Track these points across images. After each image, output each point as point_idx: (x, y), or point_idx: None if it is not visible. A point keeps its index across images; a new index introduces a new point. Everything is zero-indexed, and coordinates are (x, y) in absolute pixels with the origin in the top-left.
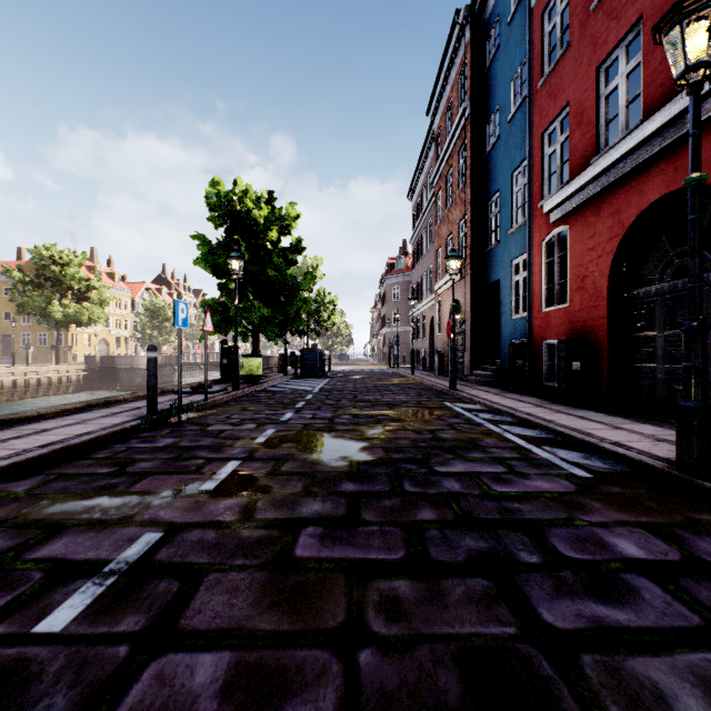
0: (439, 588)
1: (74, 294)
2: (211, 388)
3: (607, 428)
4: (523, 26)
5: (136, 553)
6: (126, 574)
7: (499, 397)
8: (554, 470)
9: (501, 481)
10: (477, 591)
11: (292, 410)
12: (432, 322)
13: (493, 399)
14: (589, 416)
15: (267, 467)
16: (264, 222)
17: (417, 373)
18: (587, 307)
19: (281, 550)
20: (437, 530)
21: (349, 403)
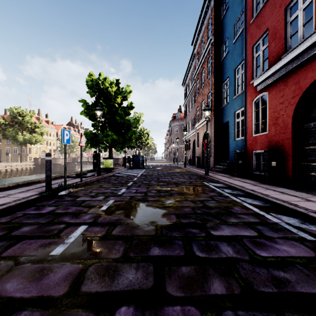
0: None
1: (29, 130)
2: (86, 174)
3: (302, 200)
4: None
5: None
6: None
7: (231, 179)
8: (289, 234)
9: (259, 245)
10: None
11: (125, 187)
12: (194, 142)
13: (229, 181)
14: (286, 191)
15: (103, 231)
16: (114, 94)
17: (187, 166)
18: (279, 133)
19: None
20: (231, 311)
21: (155, 183)
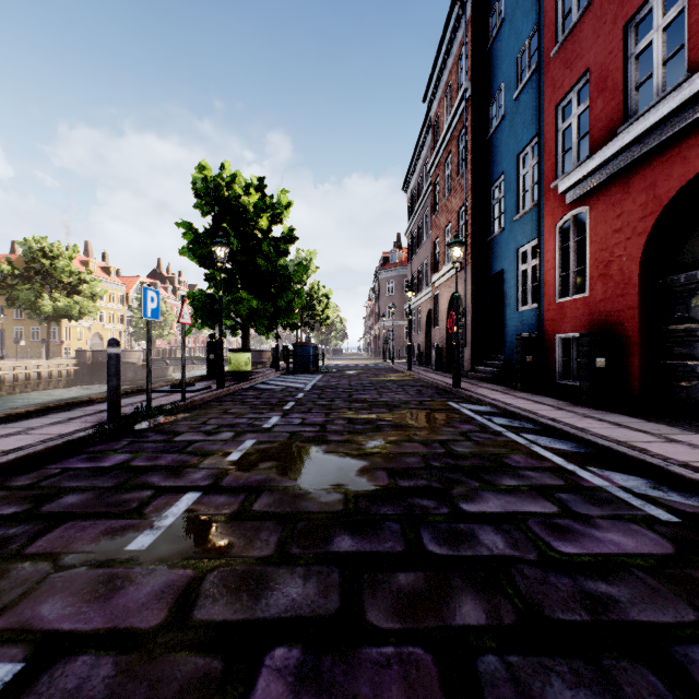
0: None
1: (65, 288)
2: (193, 386)
3: (658, 440)
4: None
5: None
6: None
7: (509, 396)
8: (624, 510)
9: (560, 532)
10: None
11: (279, 413)
12: (429, 316)
13: (504, 399)
14: (625, 422)
15: (233, 503)
16: (254, 209)
17: (413, 368)
18: (612, 296)
19: None
20: (495, 655)
21: (343, 404)
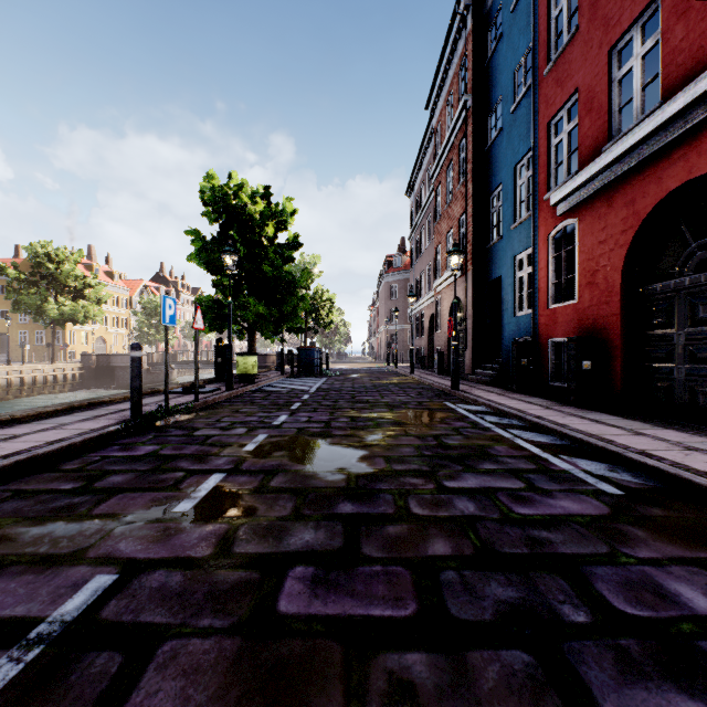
0: (465, 667)
1: (70, 292)
2: (204, 388)
3: (627, 434)
4: (528, 12)
5: (77, 608)
6: (55, 643)
7: (504, 397)
8: (580, 486)
9: (522, 500)
10: (516, 673)
11: (287, 412)
12: (431, 320)
13: (498, 400)
14: (604, 419)
15: (254, 481)
16: (260, 217)
17: (416, 372)
18: (597, 303)
19: (261, 602)
20: (454, 571)
21: (347, 404)
